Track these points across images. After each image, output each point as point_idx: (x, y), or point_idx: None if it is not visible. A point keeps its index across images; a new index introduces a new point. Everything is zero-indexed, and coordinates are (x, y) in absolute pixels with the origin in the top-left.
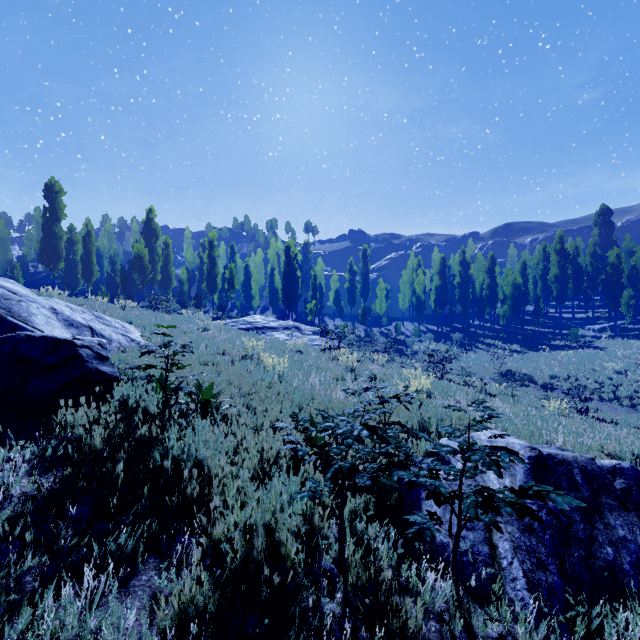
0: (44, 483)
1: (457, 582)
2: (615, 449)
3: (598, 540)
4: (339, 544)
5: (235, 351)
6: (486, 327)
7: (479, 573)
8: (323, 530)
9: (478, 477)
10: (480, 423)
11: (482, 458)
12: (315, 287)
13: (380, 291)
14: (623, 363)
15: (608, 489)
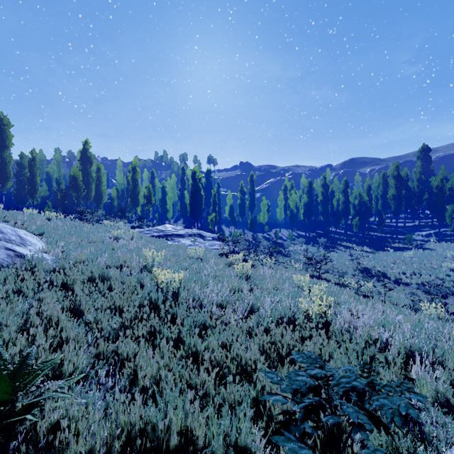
0: None
1: None
2: None
3: None
4: None
5: (136, 261)
6: (341, 233)
7: None
8: None
9: None
10: None
11: None
12: (215, 203)
13: (263, 206)
14: None
15: None
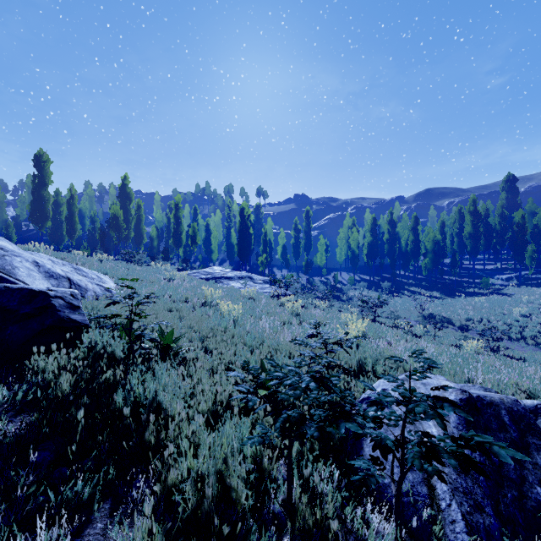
0: (12, 427)
1: (400, 525)
2: (529, 386)
3: (528, 480)
4: (287, 487)
5: (196, 298)
6: (410, 277)
7: (419, 514)
8: (272, 471)
9: None
10: (420, 373)
11: (425, 410)
12: (265, 243)
13: (320, 246)
14: (528, 308)
15: (533, 429)
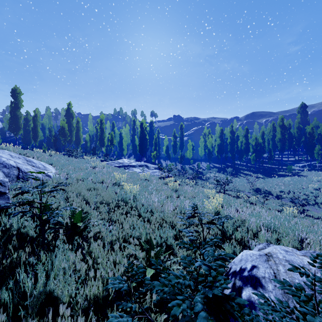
0: None
1: None
2: None
3: None
4: None
5: (109, 180)
6: (243, 165)
7: None
8: None
9: (290, 302)
10: None
11: None
12: (156, 144)
13: (189, 146)
14: (317, 184)
15: None
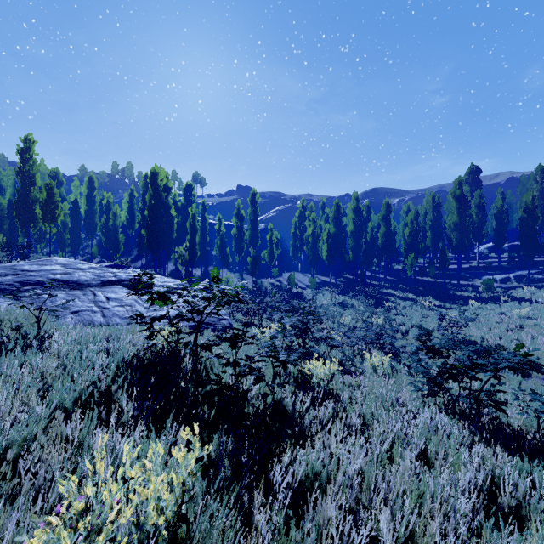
0: None
1: None
2: None
3: None
4: None
5: None
6: (378, 278)
7: None
8: None
9: None
10: None
11: None
12: (193, 229)
13: (271, 239)
14: None
15: None
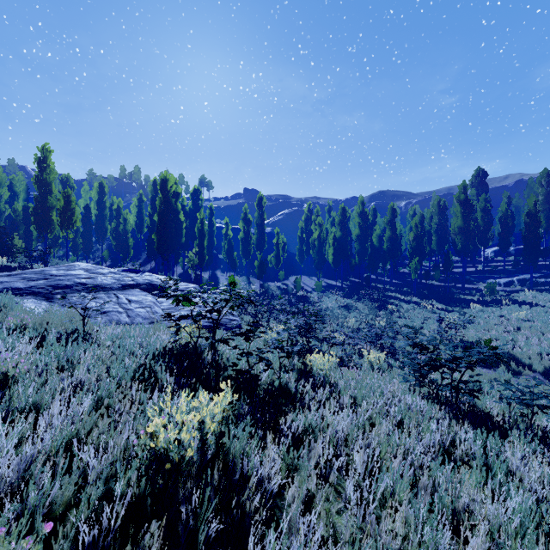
0: None
1: None
2: None
3: None
4: None
5: None
6: (383, 281)
7: None
8: None
9: None
10: None
11: None
12: (202, 233)
13: (277, 242)
14: None
15: None
